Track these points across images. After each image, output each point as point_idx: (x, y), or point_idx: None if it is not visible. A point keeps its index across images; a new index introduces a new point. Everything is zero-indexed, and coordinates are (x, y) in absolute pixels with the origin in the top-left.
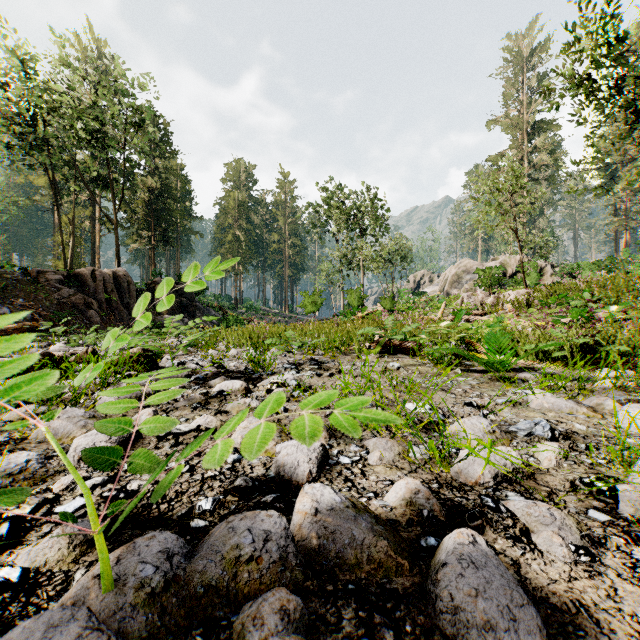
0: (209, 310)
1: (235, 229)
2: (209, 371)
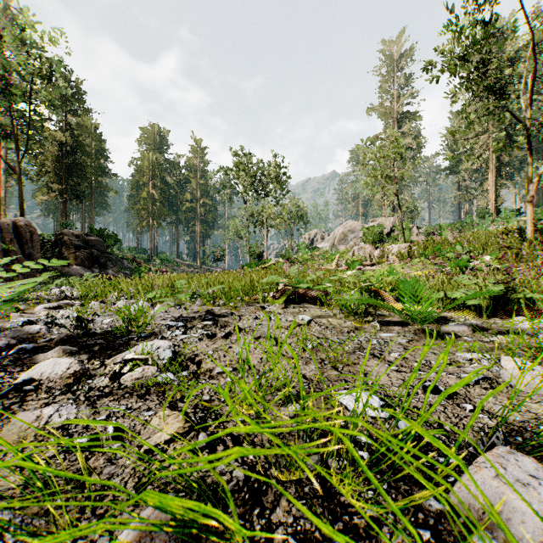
0: (122, 261)
1: (150, 187)
2: (61, 334)
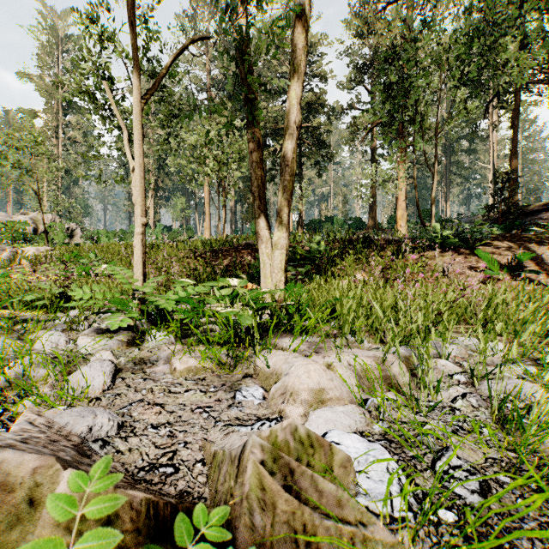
0: None
1: None
2: None
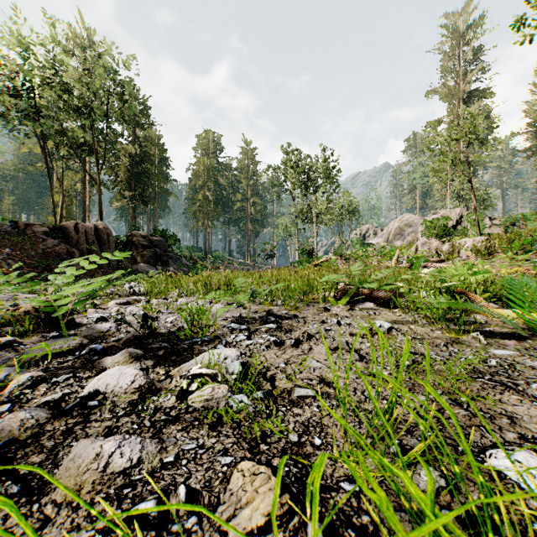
0: (181, 259)
1: (204, 190)
2: (129, 333)
